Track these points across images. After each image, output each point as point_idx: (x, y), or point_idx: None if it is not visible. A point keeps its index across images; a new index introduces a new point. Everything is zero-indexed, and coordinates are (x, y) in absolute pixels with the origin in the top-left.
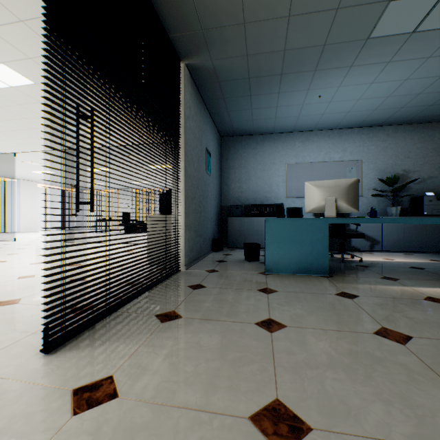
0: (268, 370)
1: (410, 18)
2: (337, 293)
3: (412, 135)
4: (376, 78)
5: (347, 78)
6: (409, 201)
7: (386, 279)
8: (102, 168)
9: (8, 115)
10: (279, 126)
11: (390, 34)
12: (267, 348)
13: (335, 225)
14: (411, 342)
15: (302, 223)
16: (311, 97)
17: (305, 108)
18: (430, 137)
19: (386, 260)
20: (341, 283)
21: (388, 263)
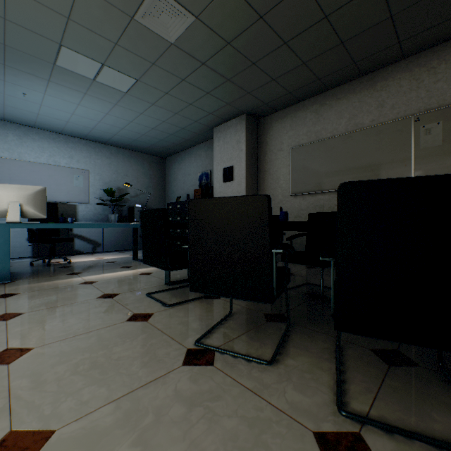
0: None
1: (87, 68)
2: None
3: (130, 158)
4: (81, 102)
5: (50, 89)
6: (128, 210)
7: (72, 274)
8: None
9: None
10: None
11: (75, 71)
12: None
13: (49, 231)
14: (17, 317)
15: None
16: (14, 90)
17: (11, 100)
18: (142, 164)
19: (97, 259)
20: (16, 286)
21: (94, 261)
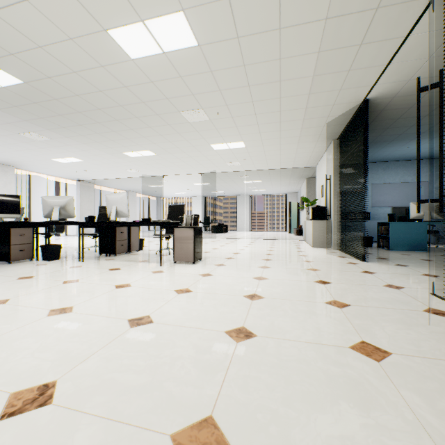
0: (441, 264)
1: None
2: (440, 255)
3: None
4: None
5: (430, 141)
6: None
7: None
8: (205, 183)
9: (202, 158)
10: (369, 159)
11: None
12: (434, 262)
13: None
14: None
15: (411, 224)
16: (402, 148)
17: (394, 152)
18: None
19: None
20: (437, 253)
21: None
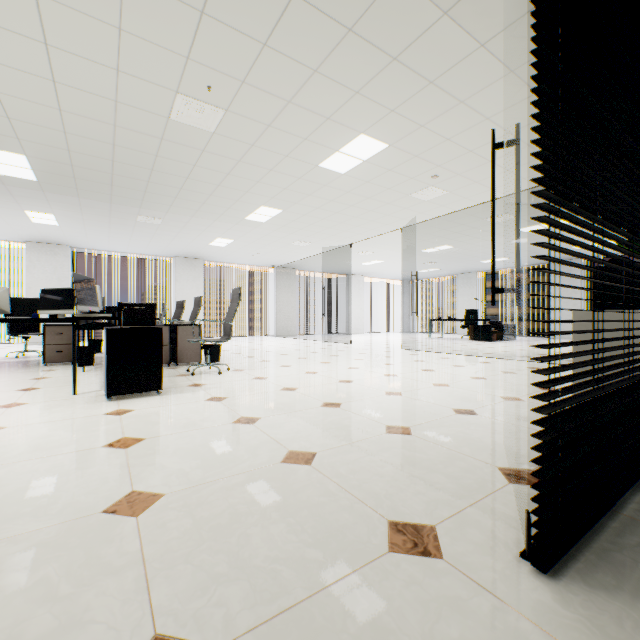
0: None
1: None
2: None
3: None
4: None
5: None
6: None
7: None
8: (441, 246)
9: (354, 199)
10: None
11: None
12: None
13: None
14: None
15: None
16: None
17: None
18: None
19: None
20: None
21: None
